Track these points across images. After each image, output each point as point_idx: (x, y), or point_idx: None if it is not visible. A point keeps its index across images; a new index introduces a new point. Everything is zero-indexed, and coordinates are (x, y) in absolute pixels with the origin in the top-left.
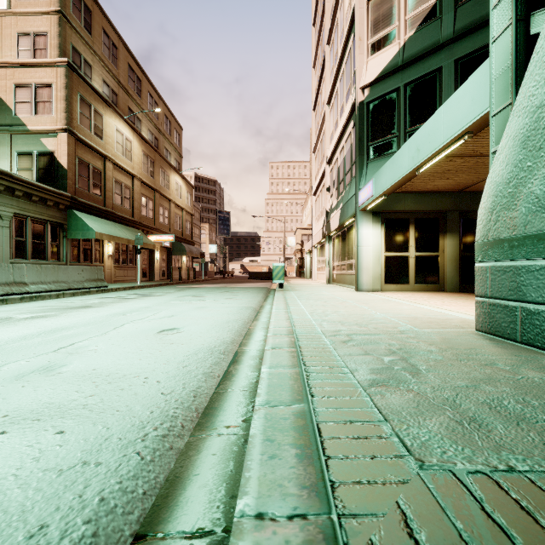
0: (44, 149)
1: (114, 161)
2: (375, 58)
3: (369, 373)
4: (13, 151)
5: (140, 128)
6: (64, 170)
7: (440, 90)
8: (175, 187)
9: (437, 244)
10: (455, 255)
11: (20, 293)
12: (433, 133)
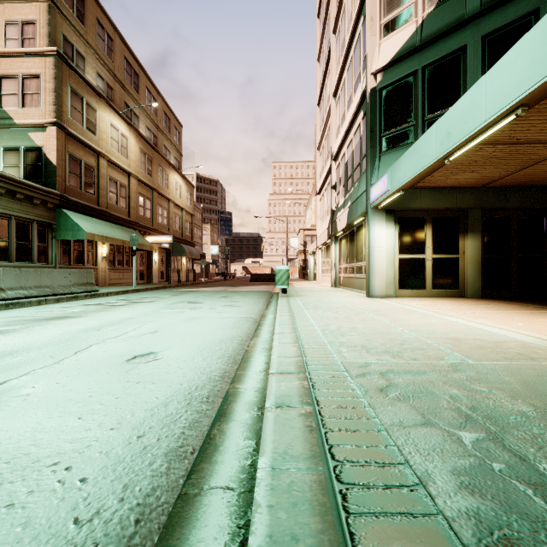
0: (32, 144)
1: (108, 158)
2: (388, 39)
3: (455, 486)
4: None
5: (138, 124)
6: (53, 167)
7: (465, 72)
8: (175, 186)
9: (456, 245)
10: (477, 257)
11: None
12: (470, 110)
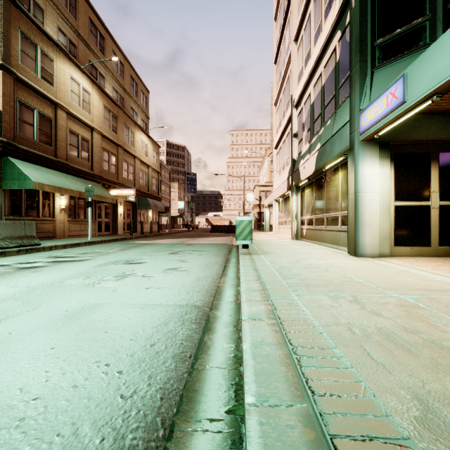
0: None
1: (68, 110)
2: None
3: None
4: None
5: (104, 84)
6: None
7: None
8: (141, 145)
9: None
10: None
11: None
12: None
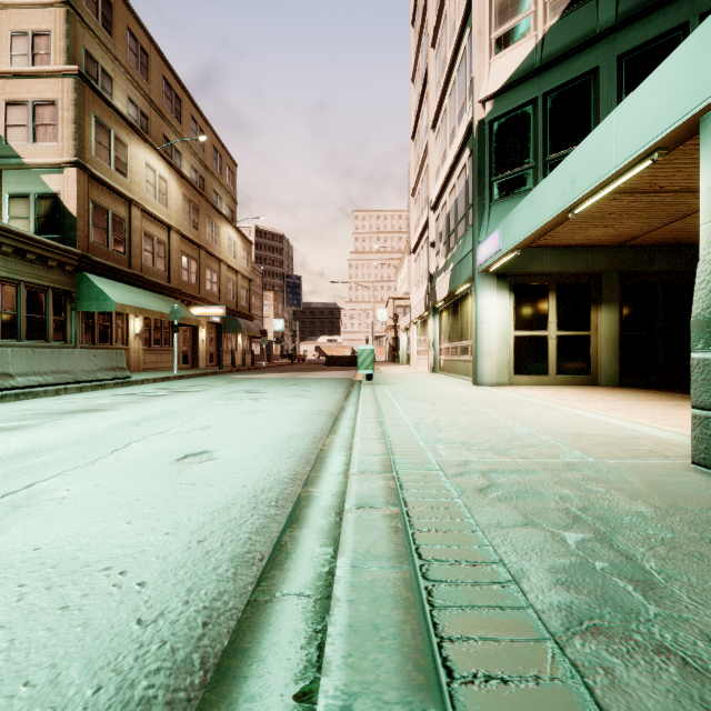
0: (46, 190)
1: (143, 207)
2: (501, 58)
3: (551, 583)
4: (3, 192)
5: (180, 163)
6: (72, 218)
7: (596, 100)
8: (228, 243)
9: (587, 320)
10: (613, 334)
11: (2, 389)
12: (598, 153)
